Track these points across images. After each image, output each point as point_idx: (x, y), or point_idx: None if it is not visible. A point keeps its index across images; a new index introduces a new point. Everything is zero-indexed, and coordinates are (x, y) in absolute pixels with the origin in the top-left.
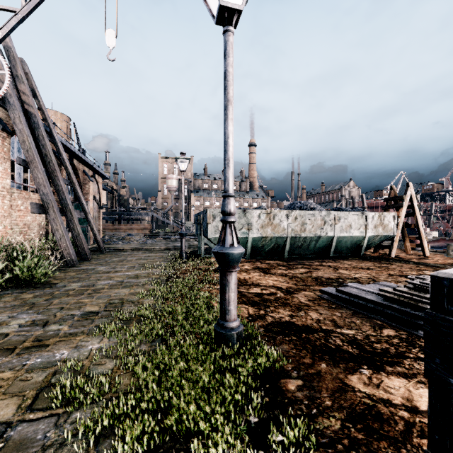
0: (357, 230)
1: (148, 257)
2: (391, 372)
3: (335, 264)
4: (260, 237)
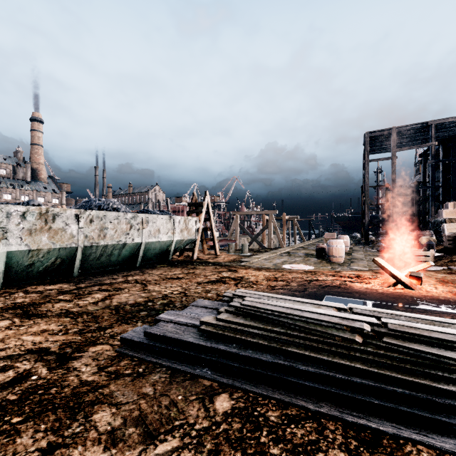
0: (165, 235)
1: None
2: None
3: (143, 277)
4: (25, 250)
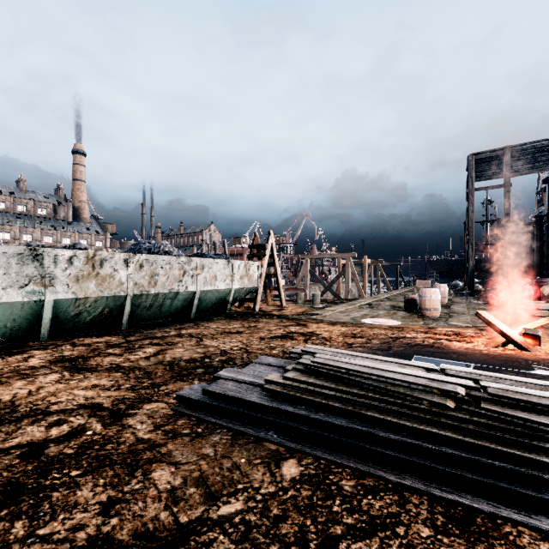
0: (223, 282)
1: None
2: None
3: (198, 330)
4: (72, 299)
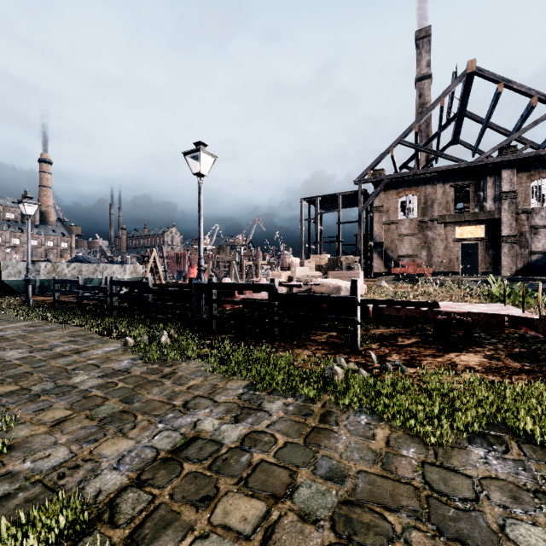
0: (119, 275)
1: None
2: None
3: None
4: (46, 279)
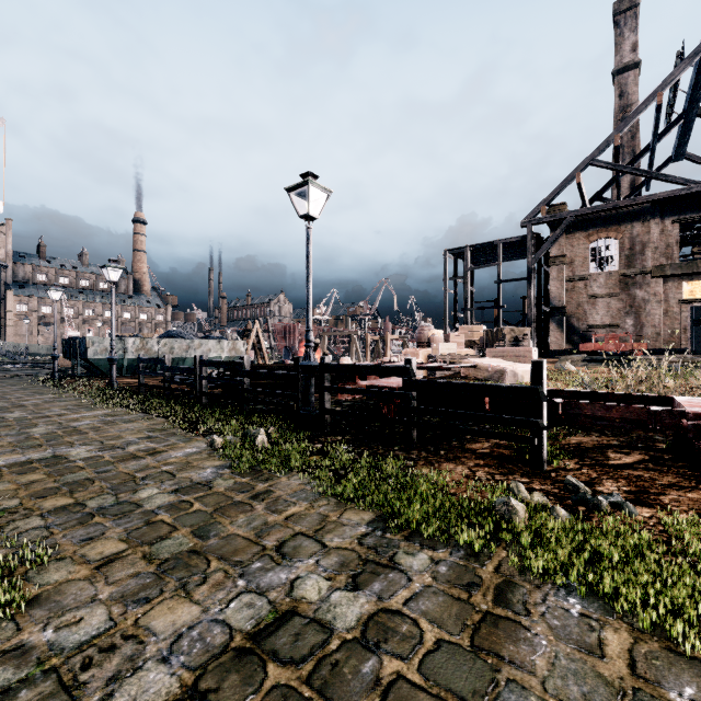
0: (215, 353)
1: (4, 381)
2: None
3: None
4: (135, 358)
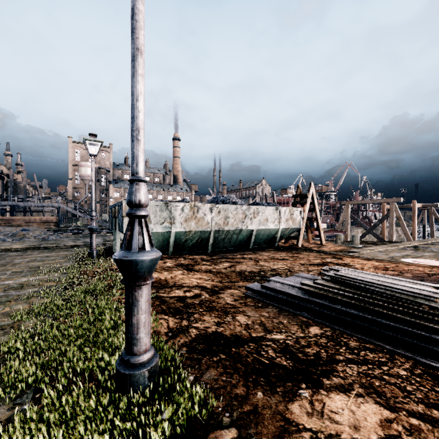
0: (272, 223)
1: (47, 257)
2: (330, 387)
3: (255, 256)
4: (183, 231)
